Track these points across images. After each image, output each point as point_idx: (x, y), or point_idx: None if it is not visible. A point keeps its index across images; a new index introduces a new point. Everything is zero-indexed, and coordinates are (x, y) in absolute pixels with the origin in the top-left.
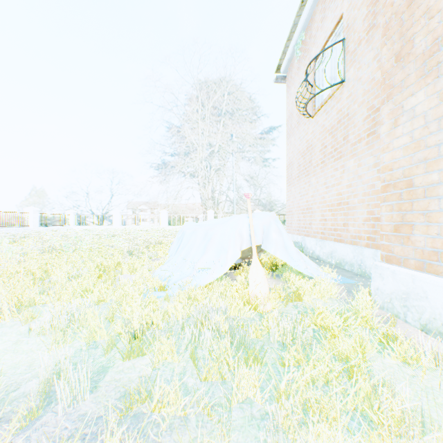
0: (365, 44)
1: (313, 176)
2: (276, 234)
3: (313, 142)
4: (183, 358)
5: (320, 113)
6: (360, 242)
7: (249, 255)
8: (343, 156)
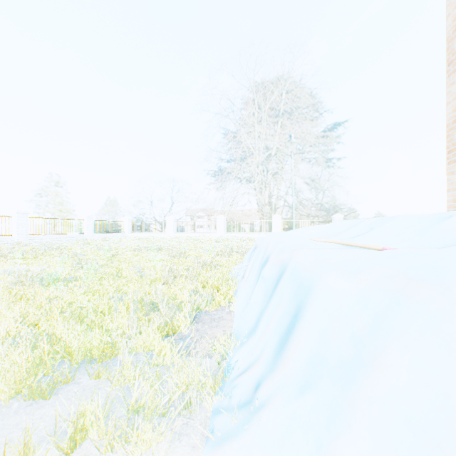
0: None
1: None
2: None
3: None
4: None
5: None
6: None
7: None
8: None
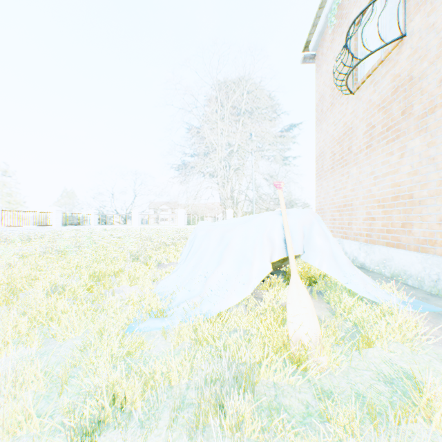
0: None
1: (353, 166)
2: (321, 238)
3: (353, 124)
4: None
5: (365, 86)
6: (434, 249)
7: (279, 265)
8: (403, 134)
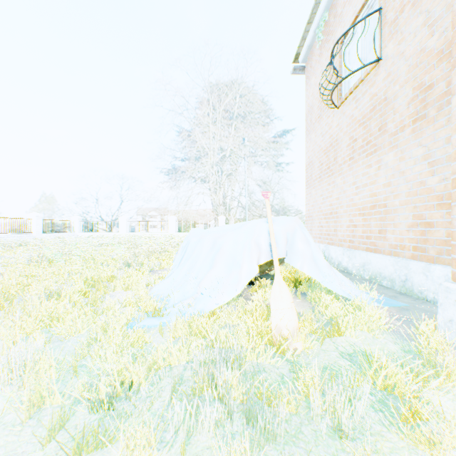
0: (411, 9)
1: (338, 176)
2: (303, 243)
3: (338, 137)
4: (170, 455)
5: (348, 101)
6: (404, 253)
7: (267, 268)
8: (379, 149)
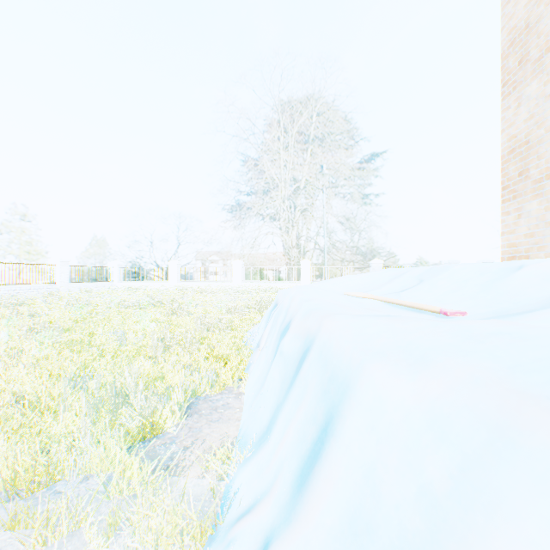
0: None
1: None
2: None
3: None
4: None
5: None
6: None
7: None
8: None
